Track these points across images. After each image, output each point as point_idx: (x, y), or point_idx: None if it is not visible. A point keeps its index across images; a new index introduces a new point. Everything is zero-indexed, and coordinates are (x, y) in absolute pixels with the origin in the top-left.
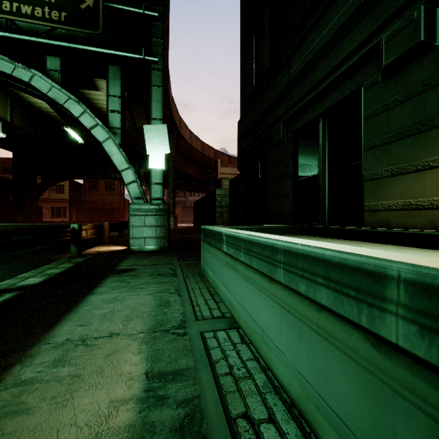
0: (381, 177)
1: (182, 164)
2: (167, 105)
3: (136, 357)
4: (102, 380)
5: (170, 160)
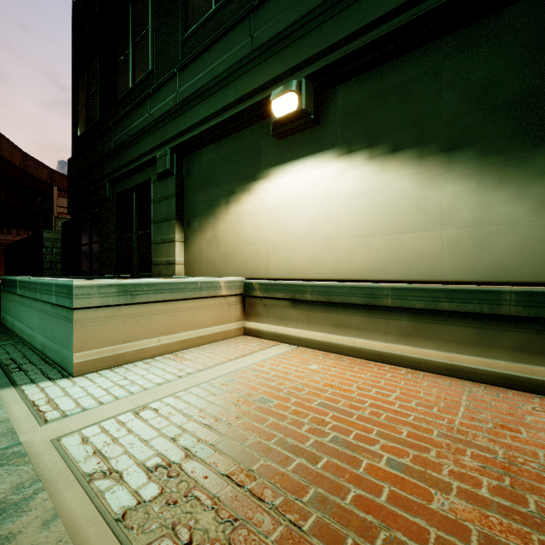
0: (159, 243)
1: None
2: None
3: None
4: None
5: None
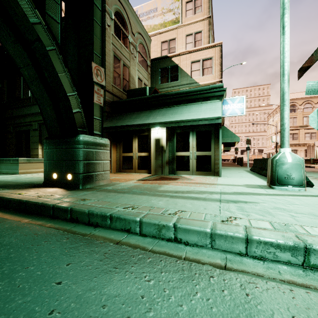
0: (33, 149)
1: None
2: None
3: None
4: None
5: None
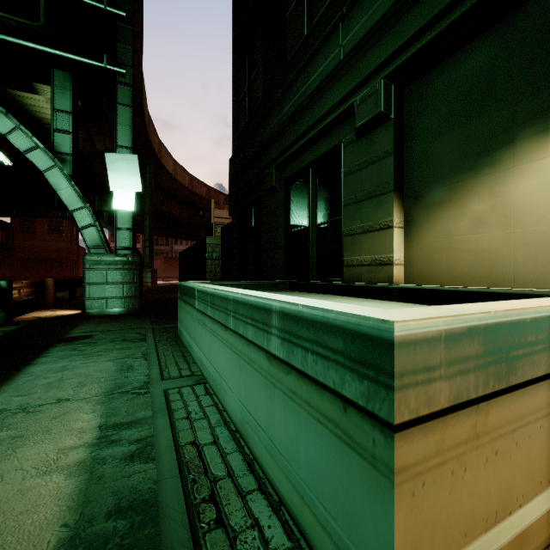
0: (355, 233)
1: (163, 202)
2: (142, 124)
3: (89, 416)
4: (49, 437)
5: (146, 197)
